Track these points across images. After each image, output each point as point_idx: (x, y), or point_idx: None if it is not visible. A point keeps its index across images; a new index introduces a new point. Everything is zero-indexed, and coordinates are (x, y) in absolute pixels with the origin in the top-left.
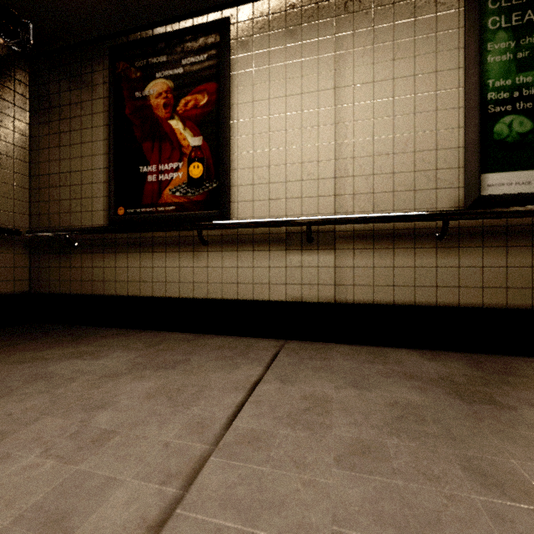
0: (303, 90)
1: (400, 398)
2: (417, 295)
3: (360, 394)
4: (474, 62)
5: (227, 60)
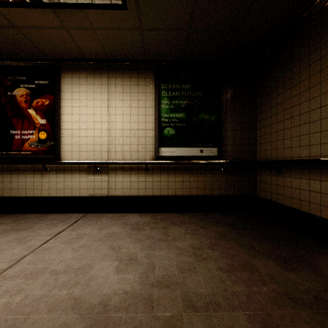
0: (94, 105)
1: (112, 231)
2: (139, 192)
3: (99, 231)
4: (156, 107)
5: (59, 86)
